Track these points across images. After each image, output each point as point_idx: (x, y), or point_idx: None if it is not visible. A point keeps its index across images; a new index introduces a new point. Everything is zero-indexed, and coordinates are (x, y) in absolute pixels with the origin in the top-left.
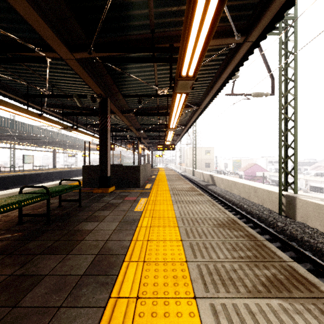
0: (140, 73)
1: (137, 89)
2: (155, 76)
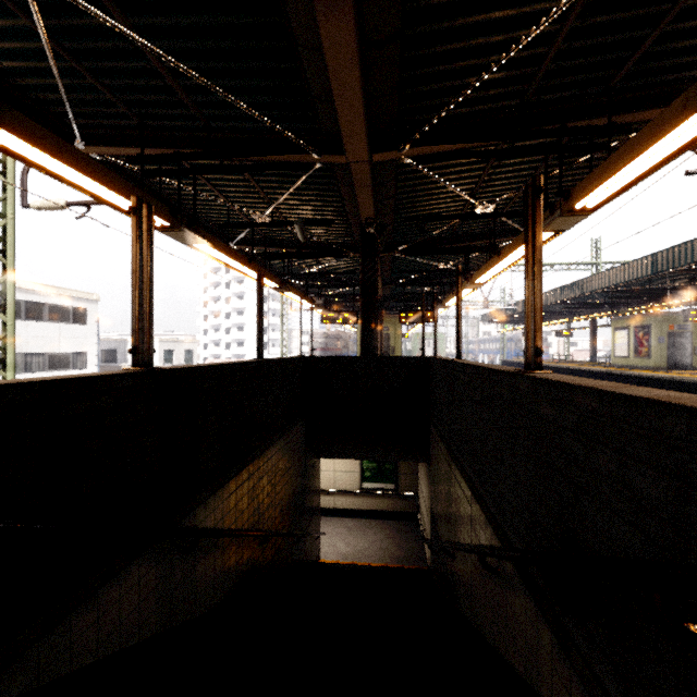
0: (306, 215)
1: (305, 193)
2: (284, 218)
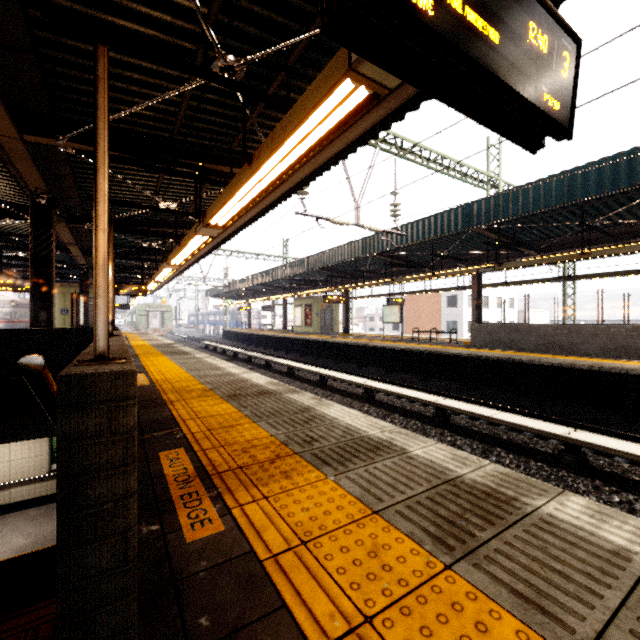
0: None
1: None
2: None
